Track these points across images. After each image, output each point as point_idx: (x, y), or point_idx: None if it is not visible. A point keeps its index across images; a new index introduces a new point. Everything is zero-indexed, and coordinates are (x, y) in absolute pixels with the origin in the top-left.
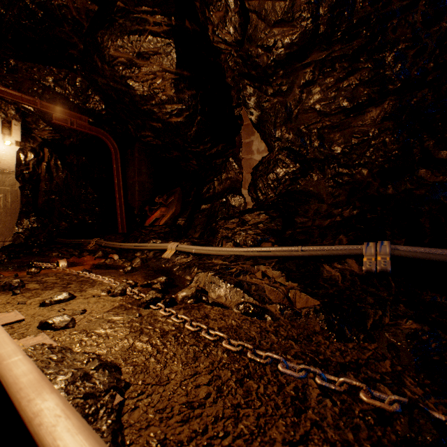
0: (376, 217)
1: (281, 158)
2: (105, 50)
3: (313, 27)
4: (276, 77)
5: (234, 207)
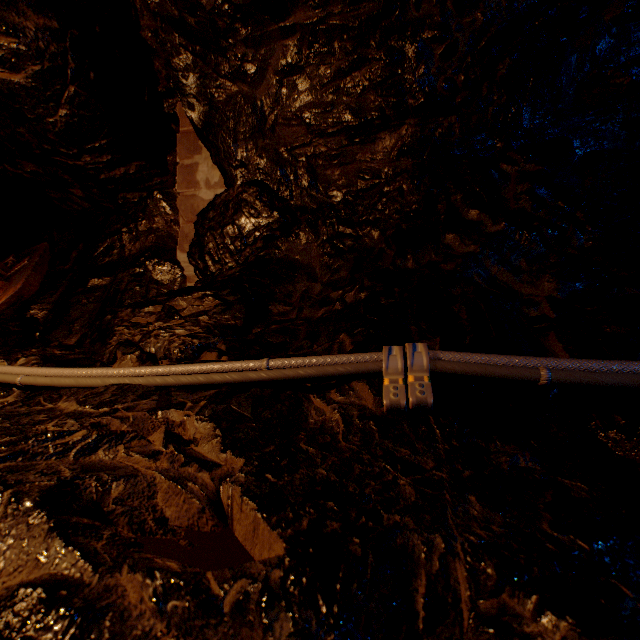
0: (394, 303)
1: (247, 198)
2: None
3: None
4: (234, 39)
5: (160, 285)
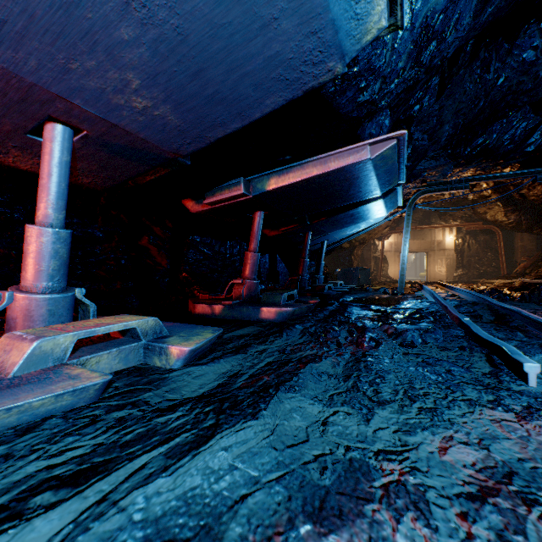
0: None
1: None
2: (475, 210)
3: (540, 198)
4: None
5: None
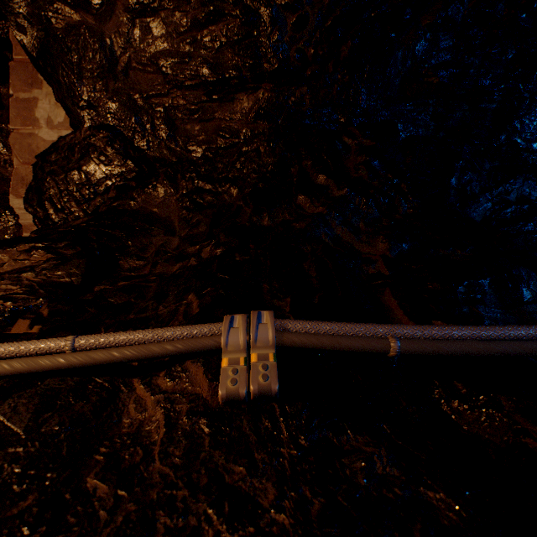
0: (248, 260)
1: (96, 143)
2: None
3: None
4: None
5: None
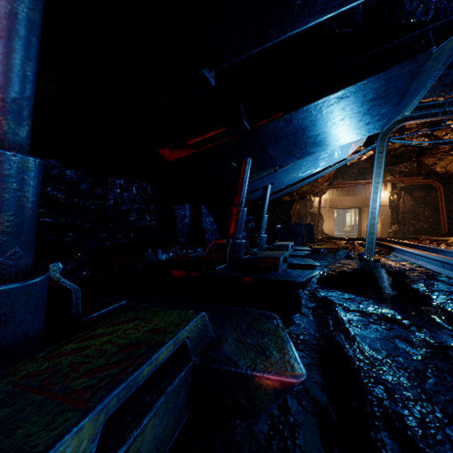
0: None
1: None
2: (422, 162)
3: None
4: None
5: None
